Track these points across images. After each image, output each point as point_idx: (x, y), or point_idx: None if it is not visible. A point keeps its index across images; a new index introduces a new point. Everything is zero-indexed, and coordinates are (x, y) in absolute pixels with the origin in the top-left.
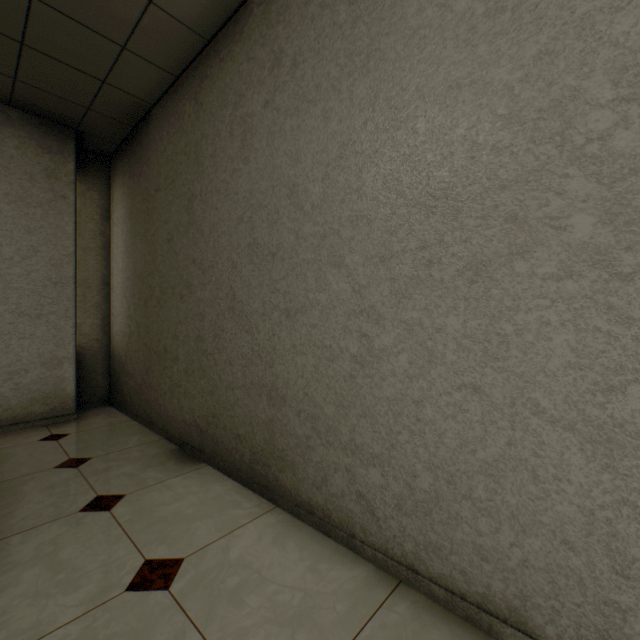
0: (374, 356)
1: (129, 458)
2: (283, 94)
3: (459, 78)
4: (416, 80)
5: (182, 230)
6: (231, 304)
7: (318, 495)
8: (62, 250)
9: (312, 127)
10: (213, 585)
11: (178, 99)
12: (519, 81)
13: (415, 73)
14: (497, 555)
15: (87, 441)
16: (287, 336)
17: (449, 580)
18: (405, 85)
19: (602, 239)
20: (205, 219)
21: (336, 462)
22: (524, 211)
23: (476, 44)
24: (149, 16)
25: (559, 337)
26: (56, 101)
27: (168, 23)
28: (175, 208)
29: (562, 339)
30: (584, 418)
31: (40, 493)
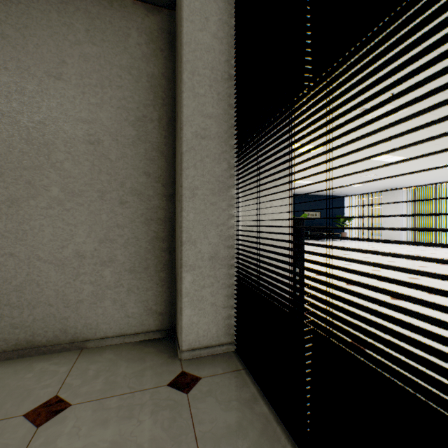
0: None
1: None
2: None
3: (3, 111)
4: None
5: None
6: None
7: None
8: None
9: None
10: None
11: None
12: (32, 128)
13: None
14: (23, 323)
15: None
16: None
17: None
18: None
19: (62, 197)
20: None
21: None
22: (35, 181)
23: (12, 101)
24: None
25: (48, 230)
26: None
27: None
28: None
29: (49, 231)
30: (56, 258)
31: None
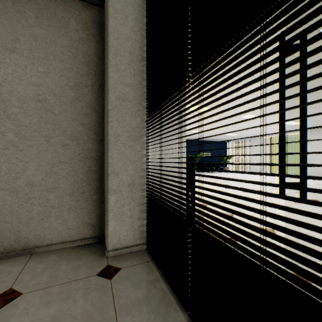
0: None
1: None
2: None
3: None
4: None
5: None
6: None
7: None
8: None
9: None
10: None
11: None
12: None
13: None
14: None
15: None
16: None
17: None
18: None
19: (16, 140)
20: None
21: None
22: None
23: None
24: None
25: (4, 165)
26: None
27: None
28: None
29: (5, 166)
30: (11, 186)
31: None
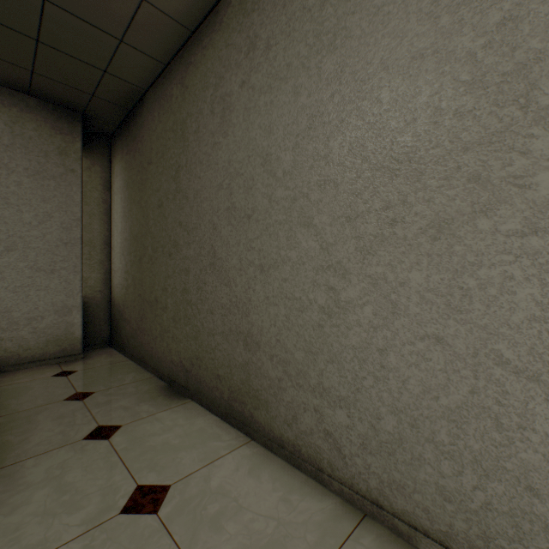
0: (340, 307)
1: (125, 393)
2: (257, 74)
3: (422, 49)
4: (380, 53)
5: (170, 197)
6: (212, 261)
7: (289, 431)
8: (71, 215)
9: (283, 102)
10: (196, 511)
11: (167, 84)
12: (482, 47)
13: (379, 47)
14: (460, 497)
15: (91, 377)
16: (261, 289)
17: (412, 517)
18: (370, 59)
19: None
20: (190, 187)
21: (305, 403)
22: (487, 171)
23: (439, 16)
24: (142, 12)
25: (523, 291)
26: (66, 90)
27: (158, 17)
28: (164, 178)
29: (526, 293)
30: None
31: (51, 422)
